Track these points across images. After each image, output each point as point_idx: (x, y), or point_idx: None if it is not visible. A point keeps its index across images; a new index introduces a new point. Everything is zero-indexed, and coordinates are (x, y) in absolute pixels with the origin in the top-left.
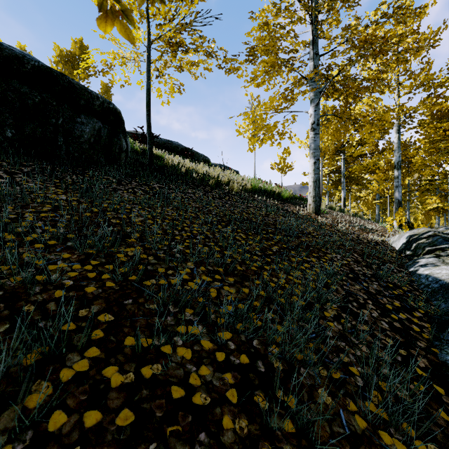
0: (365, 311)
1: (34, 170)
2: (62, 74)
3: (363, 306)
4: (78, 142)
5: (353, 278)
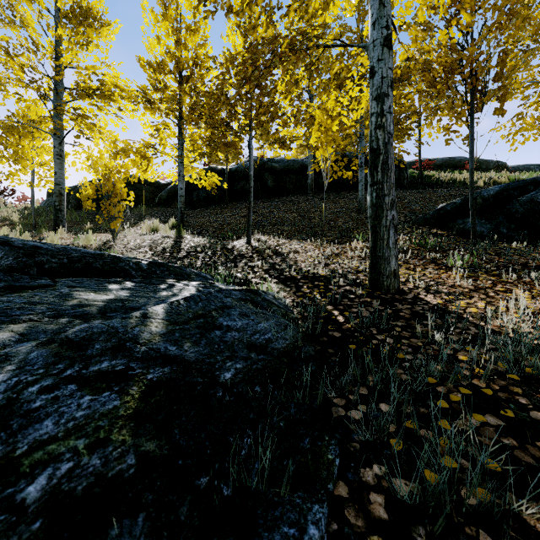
0: None
1: None
2: None
3: None
4: None
5: None
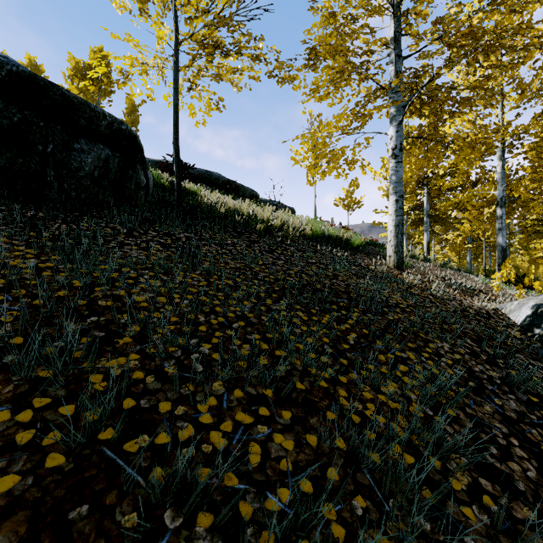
0: (513, 465)
1: (3, 218)
2: (53, 83)
3: (508, 454)
4: (76, 177)
5: (477, 388)
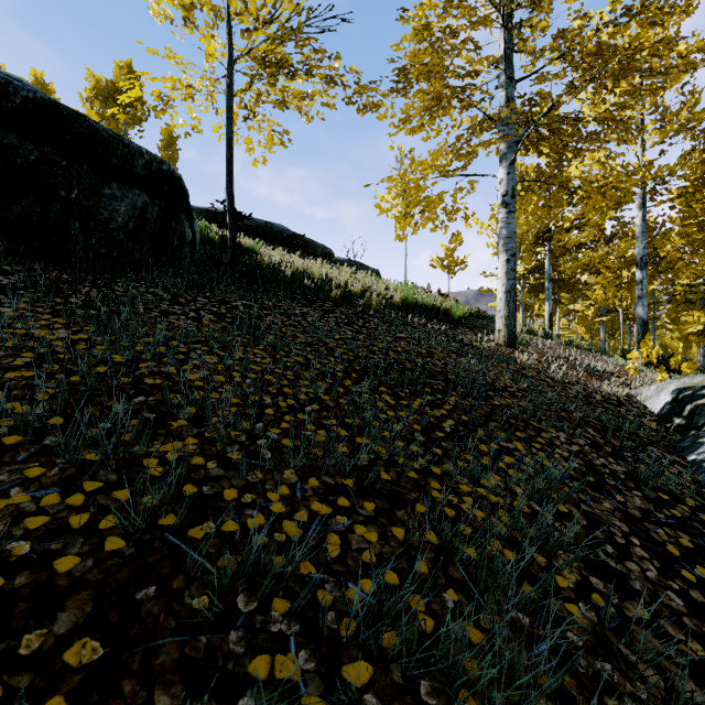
0: (631, 564)
1: (20, 280)
2: (78, 112)
3: (626, 554)
4: (106, 230)
5: (596, 483)
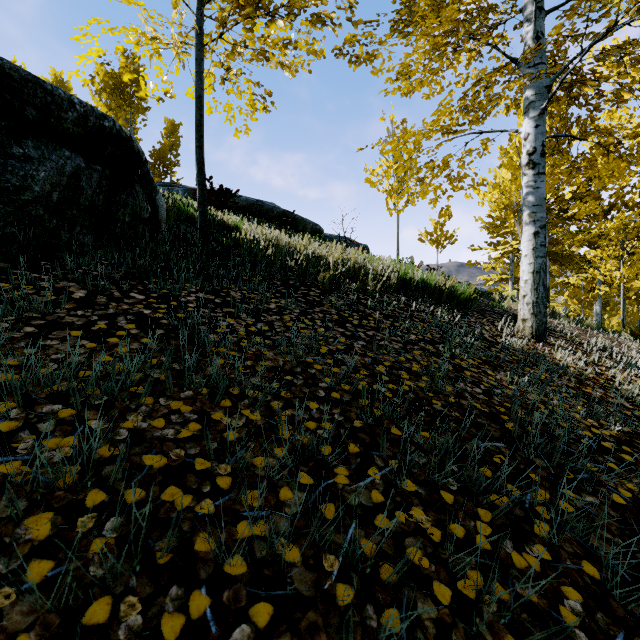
0: None
1: None
2: None
3: None
4: (16, 202)
5: None
